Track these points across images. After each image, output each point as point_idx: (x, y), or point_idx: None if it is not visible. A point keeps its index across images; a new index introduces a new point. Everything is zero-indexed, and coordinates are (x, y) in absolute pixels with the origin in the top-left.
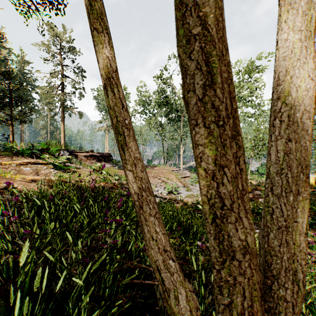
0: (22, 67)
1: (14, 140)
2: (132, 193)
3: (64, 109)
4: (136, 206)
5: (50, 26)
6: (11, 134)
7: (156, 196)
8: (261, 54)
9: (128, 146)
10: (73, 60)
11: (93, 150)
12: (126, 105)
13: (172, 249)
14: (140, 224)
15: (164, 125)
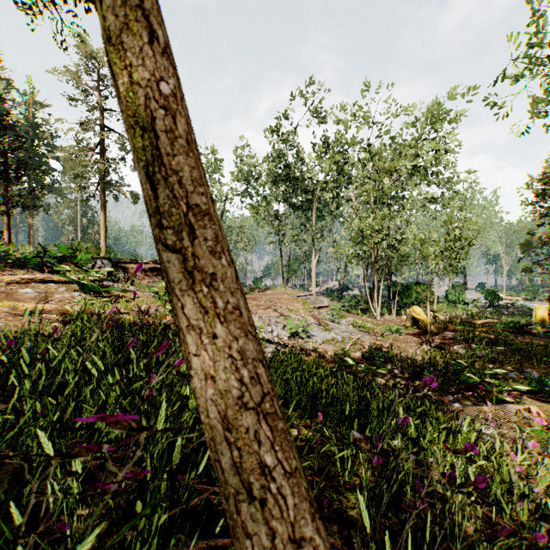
0: (32, 113)
1: (11, 242)
2: (181, 329)
3: (105, 188)
4: (194, 372)
5: (80, 39)
6: (6, 229)
7: (268, 342)
8: (455, 89)
9: (167, 167)
10: None
11: (156, 261)
12: (164, 41)
13: (320, 522)
14: (208, 437)
15: (283, 216)
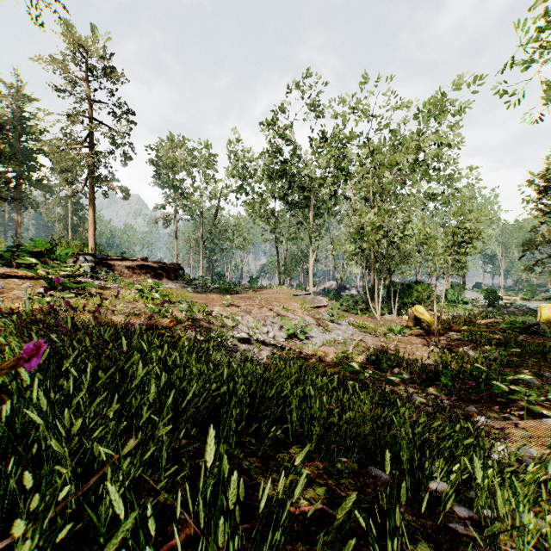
0: (20, 107)
1: None
2: None
3: (94, 183)
4: None
5: (67, 26)
6: None
7: (264, 344)
8: (458, 79)
9: None
10: (111, 92)
11: (147, 258)
12: None
13: None
14: None
15: (279, 214)
